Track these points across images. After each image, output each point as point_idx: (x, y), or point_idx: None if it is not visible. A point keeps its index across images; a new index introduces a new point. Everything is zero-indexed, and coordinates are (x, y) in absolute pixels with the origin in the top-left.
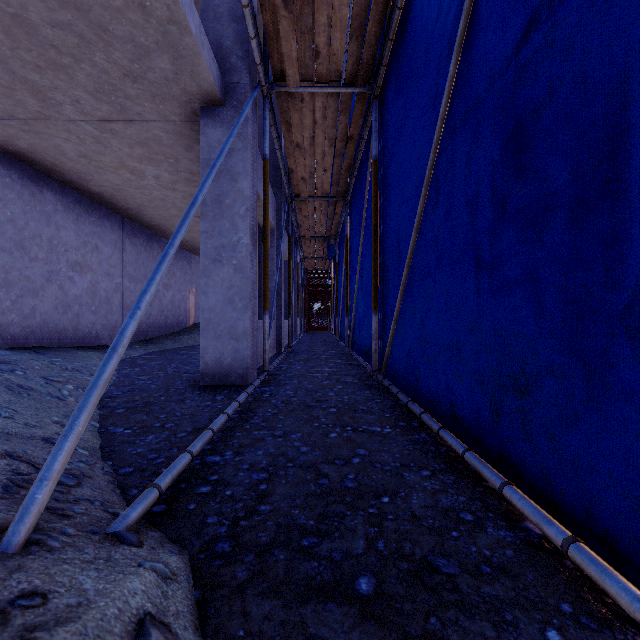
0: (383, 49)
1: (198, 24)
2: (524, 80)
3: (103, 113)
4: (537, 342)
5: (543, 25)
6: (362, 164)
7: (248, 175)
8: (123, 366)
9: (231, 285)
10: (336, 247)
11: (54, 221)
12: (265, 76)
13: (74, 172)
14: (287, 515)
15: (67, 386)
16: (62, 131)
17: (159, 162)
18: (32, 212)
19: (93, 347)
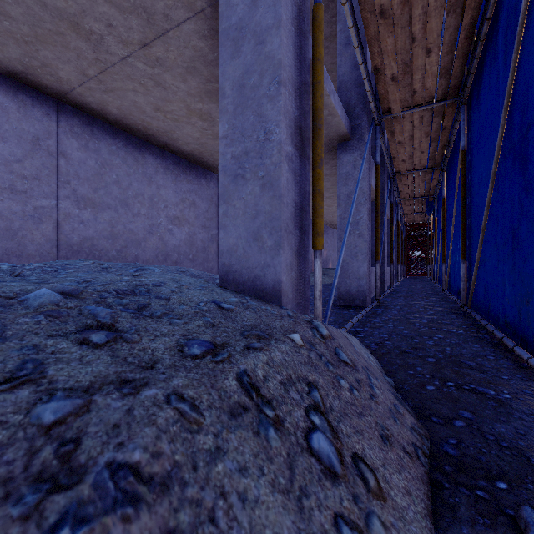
0: (467, 76)
1: (341, 108)
2: (528, 148)
3: None
4: (532, 277)
5: (533, 127)
6: (455, 144)
7: (366, 178)
8: None
9: (355, 246)
10: (434, 204)
11: None
12: (377, 114)
13: None
14: (398, 345)
15: None
16: None
17: None
18: None
19: None
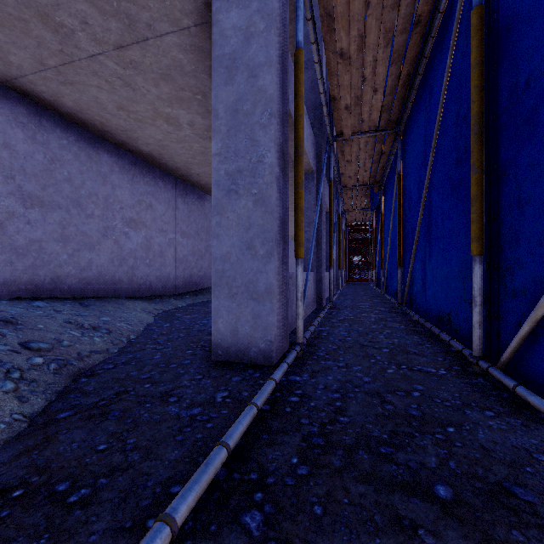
0: None
1: None
2: None
3: (115, 36)
4: None
5: None
6: (430, 63)
7: (272, 65)
8: (158, 319)
9: (250, 224)
10: (381, 194)
11: (110, 181)
12: None
13: (121, 131)
14: None
15: (34, 360)
16: (91, 76)
17: (188, 102)
18: (88, 172)
19: (146, 297)
